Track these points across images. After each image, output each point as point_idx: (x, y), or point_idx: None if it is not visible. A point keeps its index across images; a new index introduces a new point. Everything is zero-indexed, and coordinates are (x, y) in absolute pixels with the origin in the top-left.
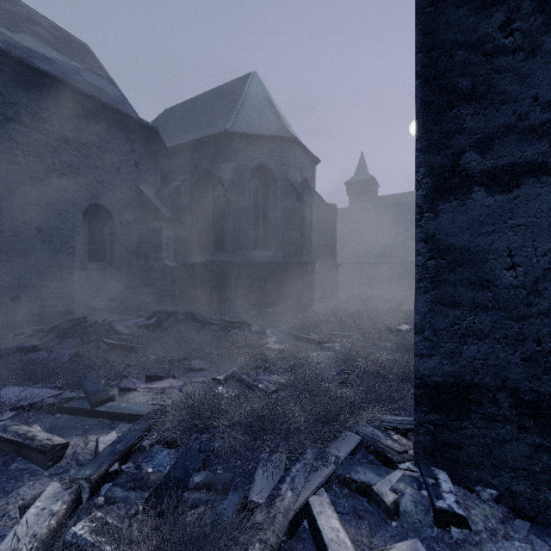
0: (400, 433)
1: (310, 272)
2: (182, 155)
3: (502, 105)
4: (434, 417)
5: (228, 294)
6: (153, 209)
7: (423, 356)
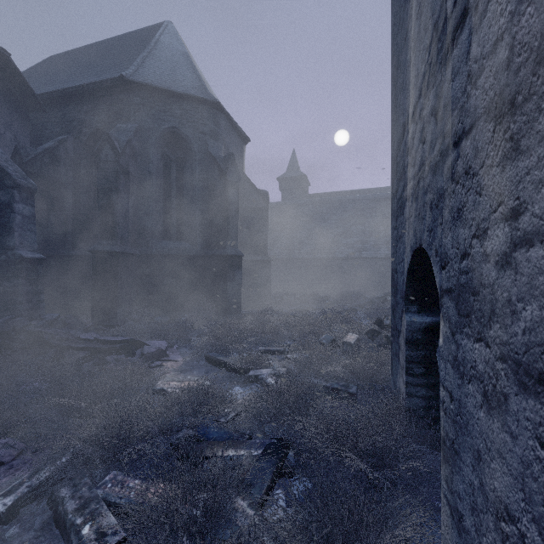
0: None
1: (236, 268)
2: (61, 107)
3: None
4: None
5: (122, 298)
6: None
7: None
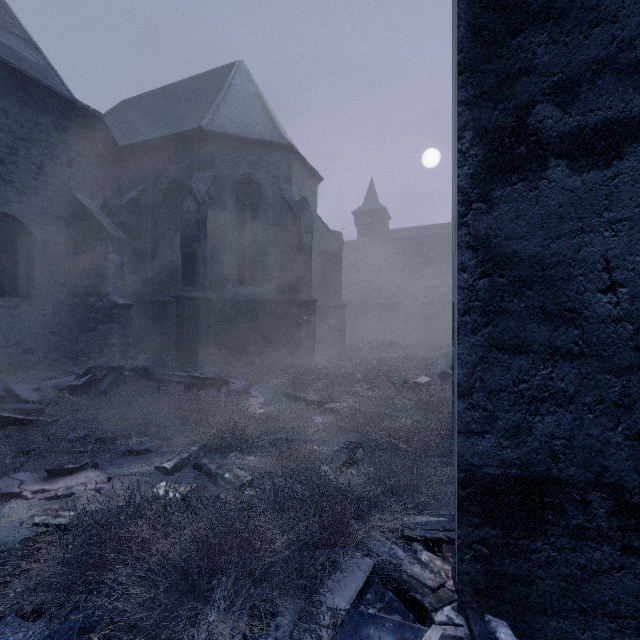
0: (430, 545)
1: (310, 313)
2: (141, 158)
3: (593, 27)
4: (488, 534)
5: (202, 342)
6: (95, 225)
7: (470, 435)
